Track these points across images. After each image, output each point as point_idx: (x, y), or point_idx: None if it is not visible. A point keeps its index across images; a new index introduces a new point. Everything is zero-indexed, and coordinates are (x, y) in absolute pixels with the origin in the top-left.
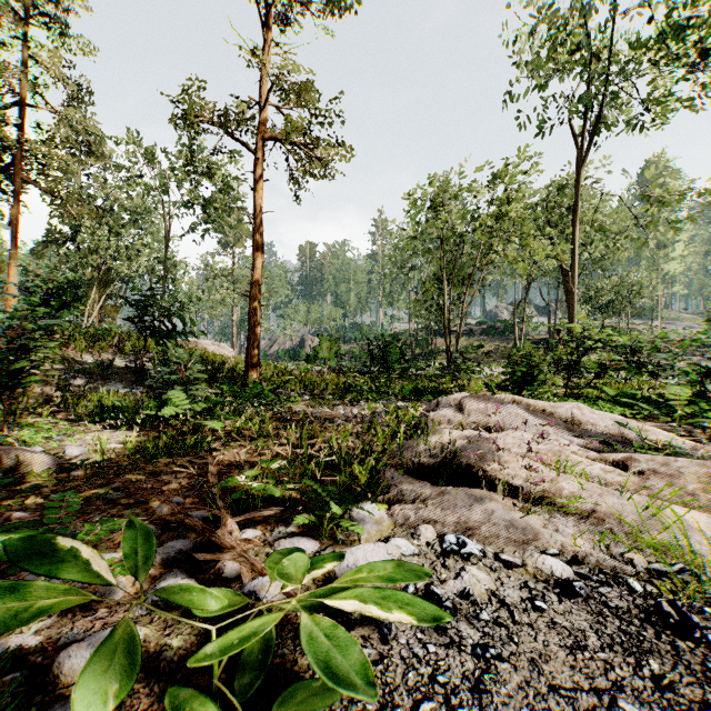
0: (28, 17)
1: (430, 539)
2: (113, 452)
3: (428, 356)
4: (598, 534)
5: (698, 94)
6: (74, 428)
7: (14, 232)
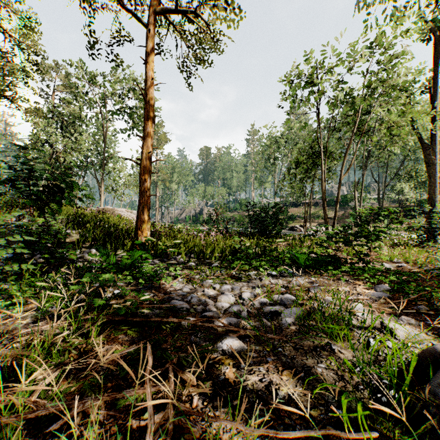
0: None
1: None
2: None
3: (287, 220)
4: None
5: None
6: None
7: None
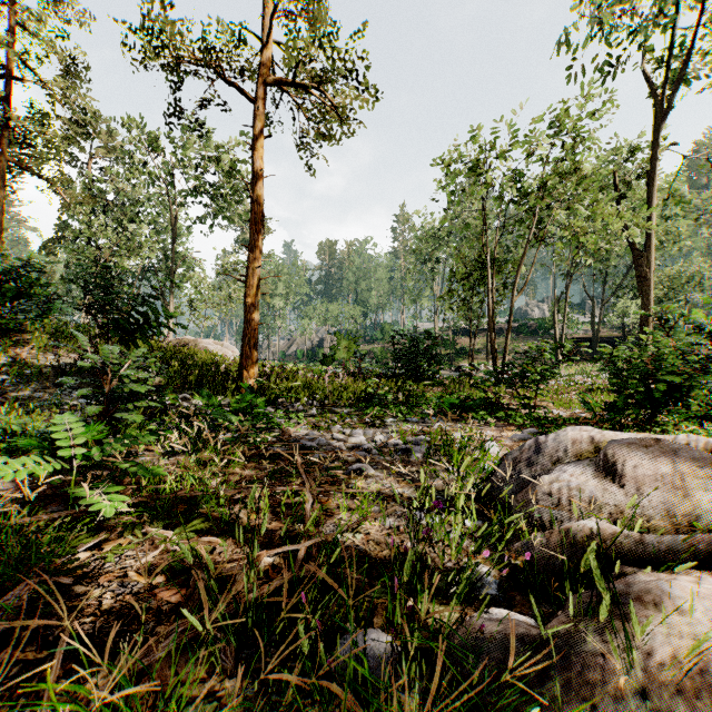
0: None
1: None
2: None
3: (454, 356)
4: None
5: None
6: None
7: None
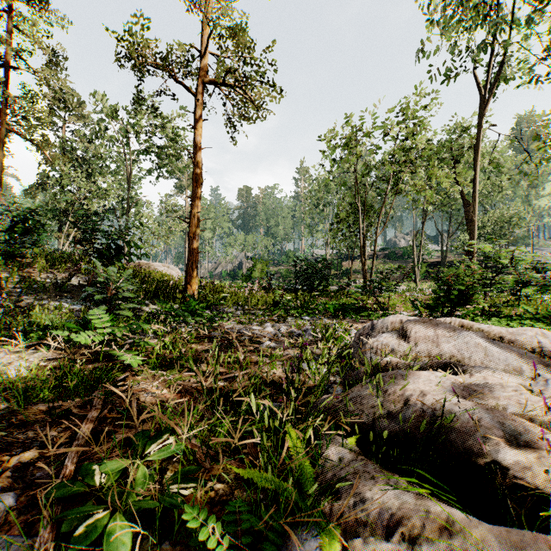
0: None
1: None
2: (5, 385)
3: (341, 275)
4: None
5: None
6: None
7: None
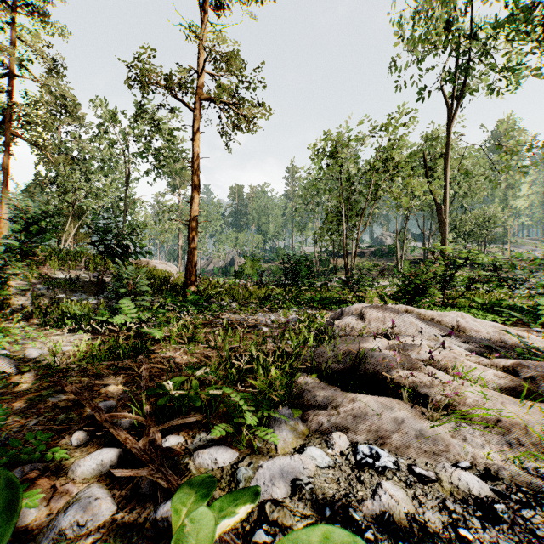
0: (16, 6)
1: (343, 448)
2: (66, 354)
3: (329, 272)
4: (506, 445)
5: (543, 65)
6: (39, 332)
7: (6, 175)
